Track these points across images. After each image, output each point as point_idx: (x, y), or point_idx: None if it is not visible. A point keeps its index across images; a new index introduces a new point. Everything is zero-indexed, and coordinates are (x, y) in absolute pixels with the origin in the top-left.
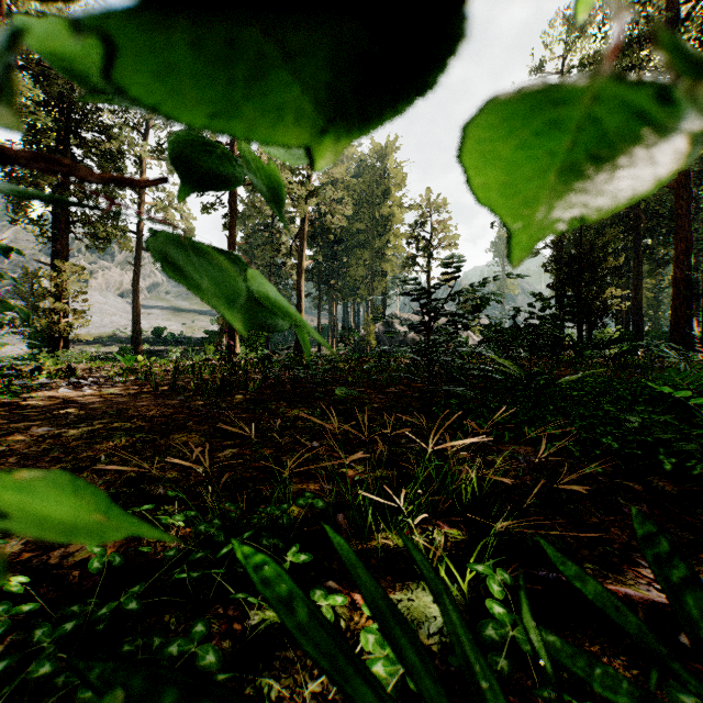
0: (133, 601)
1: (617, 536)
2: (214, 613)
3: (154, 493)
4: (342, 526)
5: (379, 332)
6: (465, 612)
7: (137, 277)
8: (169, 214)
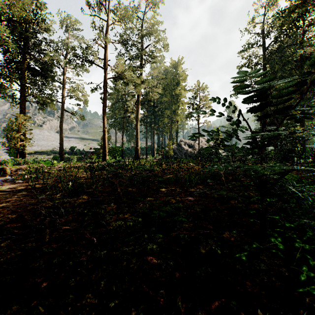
0: None
1: None
2: None
3: None
4: None
5: (174, 148)
6: None
7: (62, 123)
8: (76, 93)
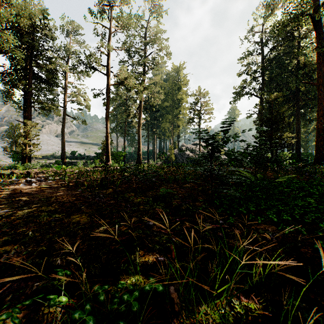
0: None
1: None
2: None
3: (54, 263)
4: (174, 300)
5: (176, 153)
6: None
7: (64, 128)
8: (78, 98)
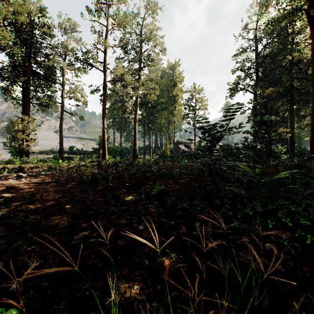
0: None
1: None
2: None
3: (8, 289)
4: None
5: (171, 148)
6: None
7: (61, 123)
8: (76, 95)
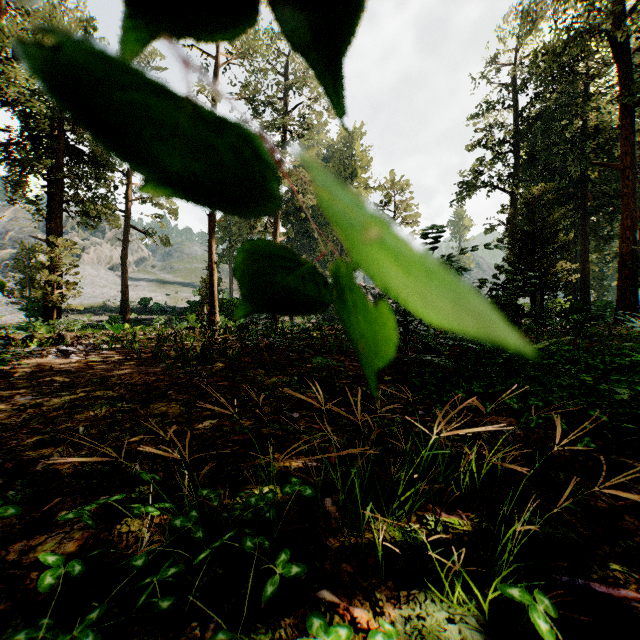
0: (89, 634)
1: (634, 526)
2: (190, 635)
3: (130, 471)
4: (331, 514)
5: None
6: (486, 634)
7: (126, 252)
8: None
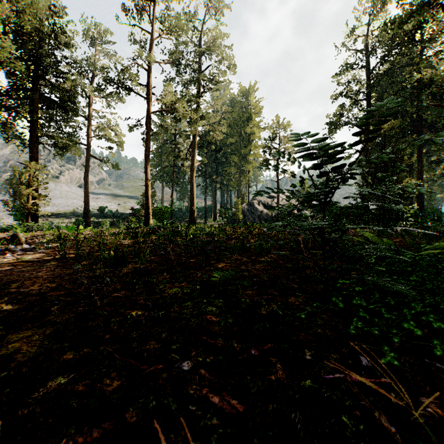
0: None
1: None
2: None
3: None
4: None
5: (244, 209)
6: None
7: (87, 174)
8: (107, 133)
